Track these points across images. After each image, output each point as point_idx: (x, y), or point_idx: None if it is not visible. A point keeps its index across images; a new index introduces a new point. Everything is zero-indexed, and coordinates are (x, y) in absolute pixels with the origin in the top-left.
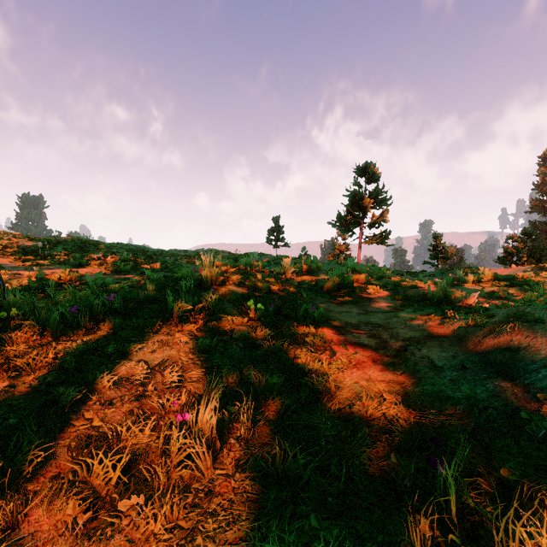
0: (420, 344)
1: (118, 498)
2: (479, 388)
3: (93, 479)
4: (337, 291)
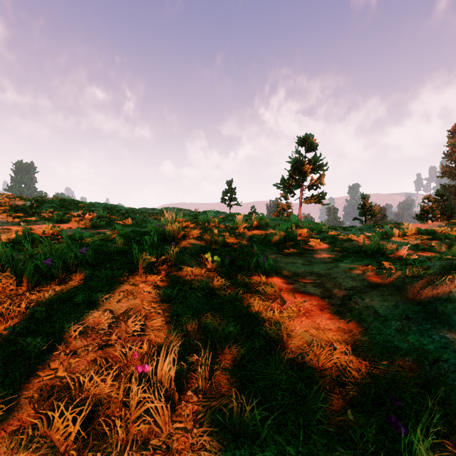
0: (361, 294)
1: (75, 455)
2: (425, 339)
3: (52, 434)
4: (283, 243)
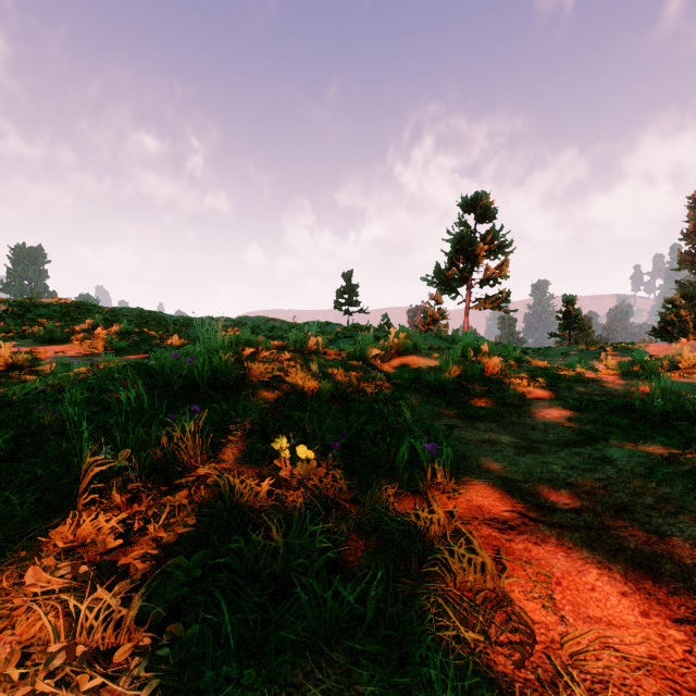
0: None
1: None
2: None
3: None
4: (454, 389)
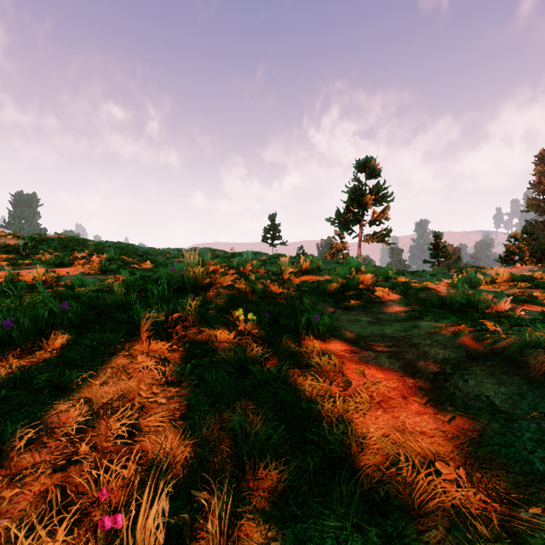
0: (461, 371)
1: None
2: None
3: None
4: (340, 294)
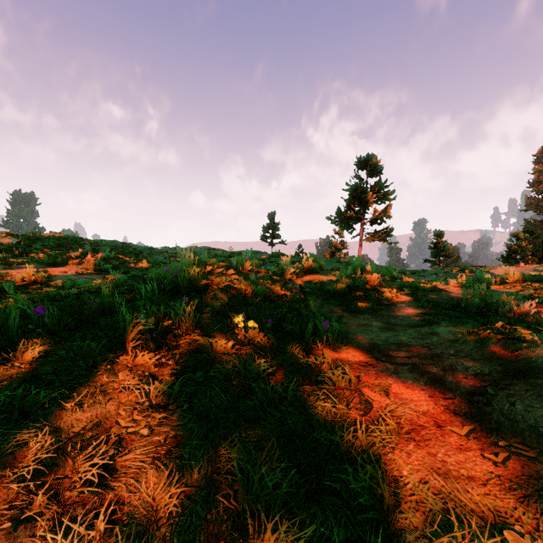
0: (500, 390)
1: None
2: None
3: None
4: (346, 295)
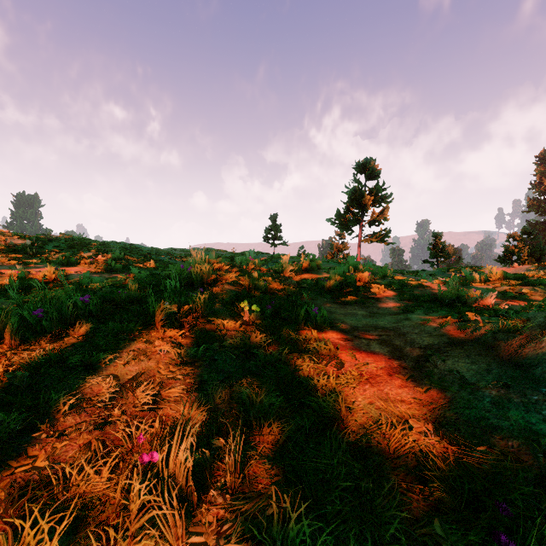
0: (441, 353)
1: None
2: (532, 416)
3: None
4: (339, 290)
